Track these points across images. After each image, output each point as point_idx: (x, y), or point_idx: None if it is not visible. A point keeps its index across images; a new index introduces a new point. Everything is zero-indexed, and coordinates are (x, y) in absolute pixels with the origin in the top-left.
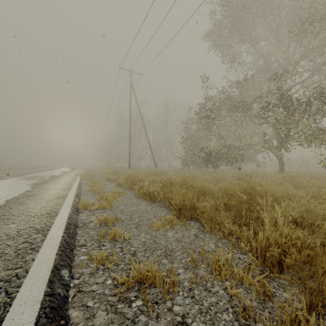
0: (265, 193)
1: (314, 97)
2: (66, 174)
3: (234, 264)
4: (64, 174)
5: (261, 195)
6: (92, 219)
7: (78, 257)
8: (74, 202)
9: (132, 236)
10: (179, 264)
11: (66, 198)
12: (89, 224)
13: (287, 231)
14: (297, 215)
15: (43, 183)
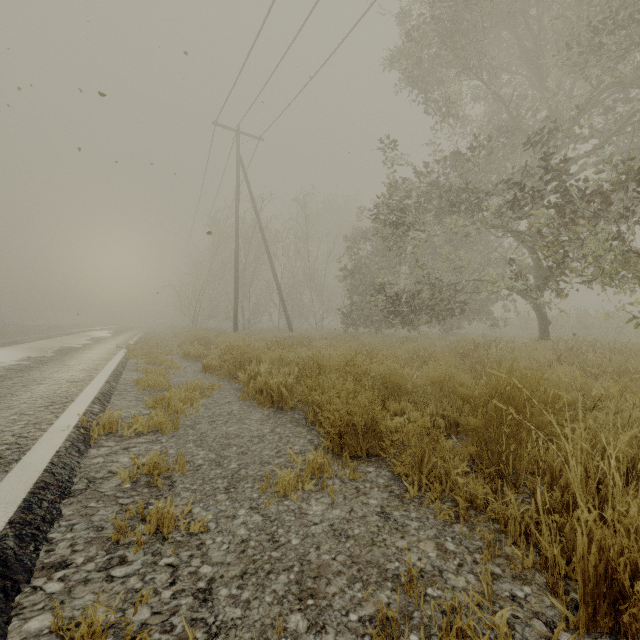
0: (541, 392)
1: (620, 182)
2: (98, 345)
3: (509, 634)
4: (92, 344)
5: (543, 402)
6: (114, 468)
7: (23, 622)
8: (83, 417)
9: (213, 521)
10: (341, 635)
11: (70, 405)
12: (105, 482)
13: (637, 511)
14: (629, 452)
15: (32, 365)
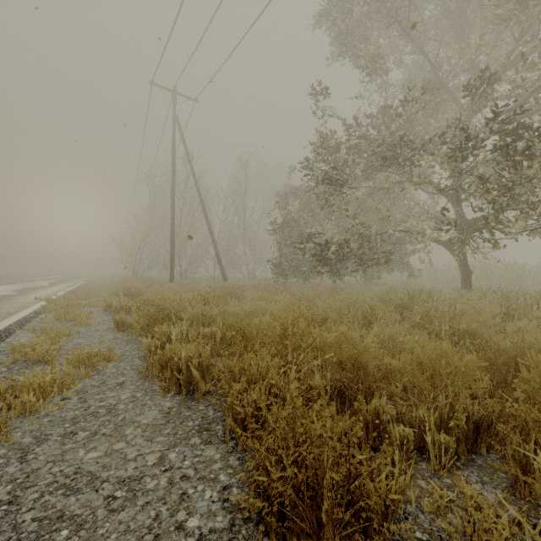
0: None
1: None
2: (18, 297)
3: None
4: (14, 296)
5: None
6: None
7: None
8: None
9: None
10: None
11: None
12: None
13: None
14: None
15: None
